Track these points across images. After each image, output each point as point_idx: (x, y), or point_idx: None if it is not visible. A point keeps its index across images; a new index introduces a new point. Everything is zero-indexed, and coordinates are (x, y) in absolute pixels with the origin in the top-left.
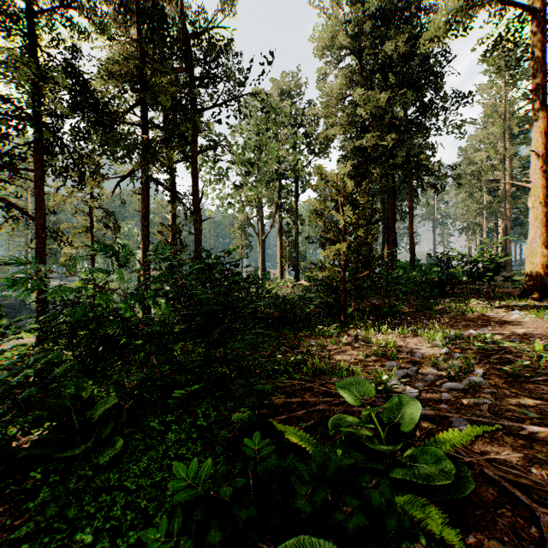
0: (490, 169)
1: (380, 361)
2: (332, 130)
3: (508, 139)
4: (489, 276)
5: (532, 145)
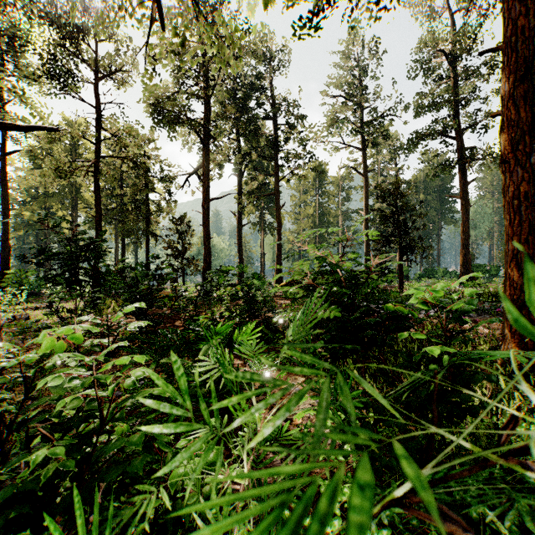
0: None
1: None
2: None
3: None
4: None
5: None
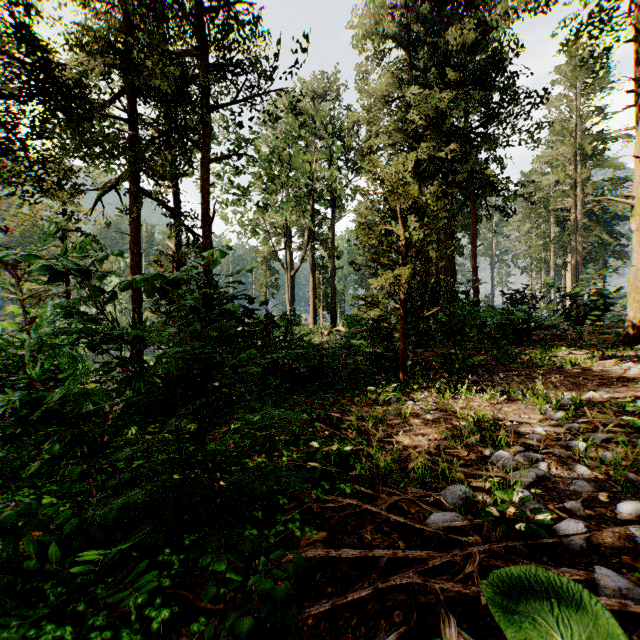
0: (560, 196)
1: (477, 448)
2: (378, 140)
3: (580, 160)
4: (592, 316)
5: (635, 151)
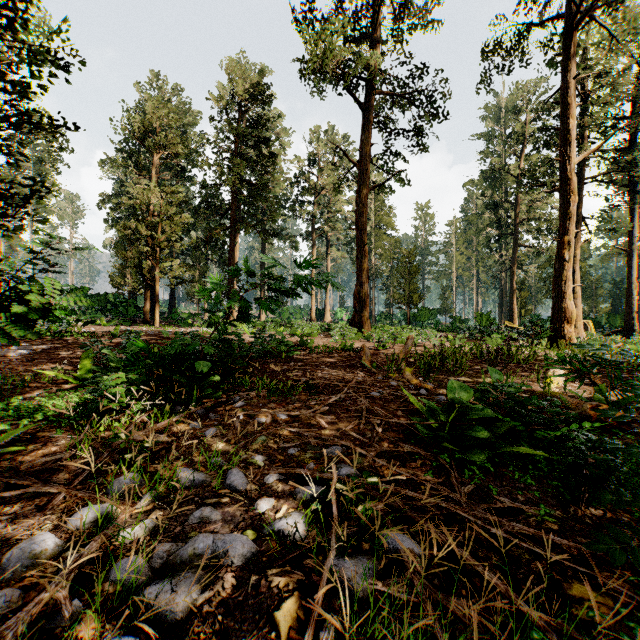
0: None
1: None
2: None
3: None
4: None
5: None
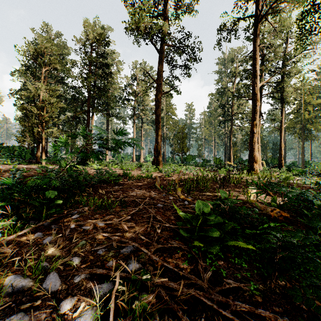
0: None
1: None
2: None
3: None
4: None
5: None
